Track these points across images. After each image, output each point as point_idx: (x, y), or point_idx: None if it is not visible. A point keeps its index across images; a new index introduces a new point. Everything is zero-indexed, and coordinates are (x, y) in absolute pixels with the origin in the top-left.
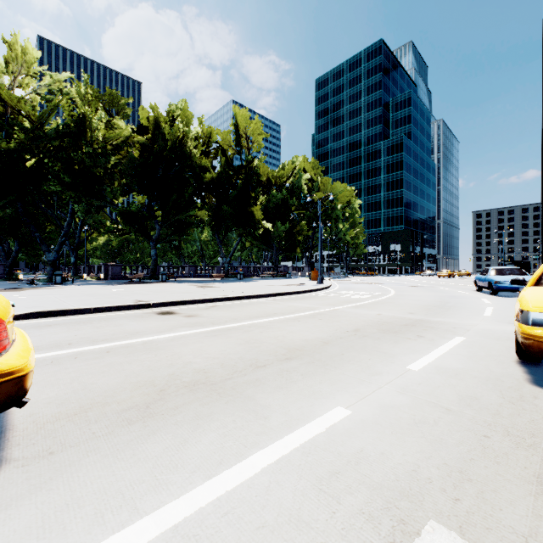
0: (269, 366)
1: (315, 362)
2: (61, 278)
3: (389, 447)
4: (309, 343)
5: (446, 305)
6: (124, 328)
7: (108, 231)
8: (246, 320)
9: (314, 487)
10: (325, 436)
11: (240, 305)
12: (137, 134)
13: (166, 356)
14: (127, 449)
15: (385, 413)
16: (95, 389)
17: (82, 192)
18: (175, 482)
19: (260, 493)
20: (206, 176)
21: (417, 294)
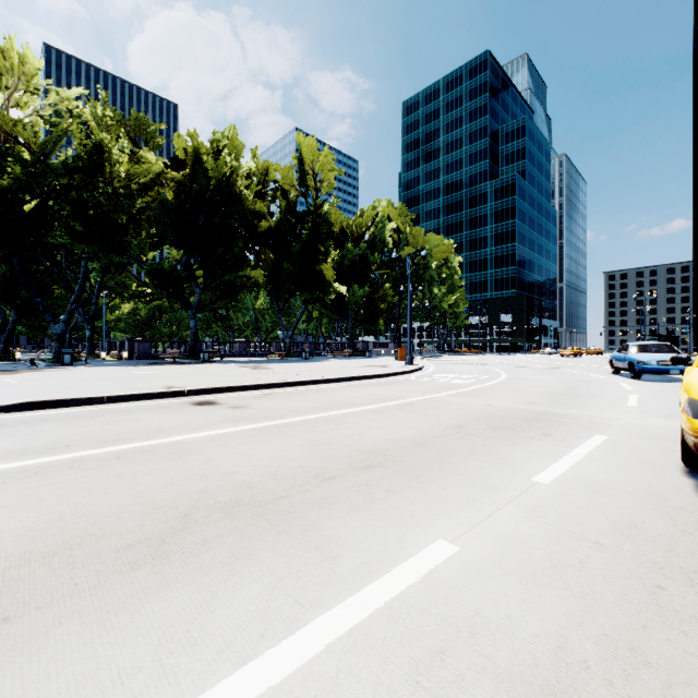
0: (341, 479)
1: (404, 472)
2: (71, 357)
3: (519, 606)
4: (396, 444)
5: (576, 392)
6: (145, 424)
7: (133, 296)
8: (311, 412)
9: (407, 678)
10: (422, 588)
11: (304, 392)
12: (170, 170)
13: (198, 464)
14: (123, 611)
15: (508, 550)
16: (91, 513)
17: (99, 244)
18: (189, 670)
19: (321, 690)
20: (261, 225)
21: (537, 378)
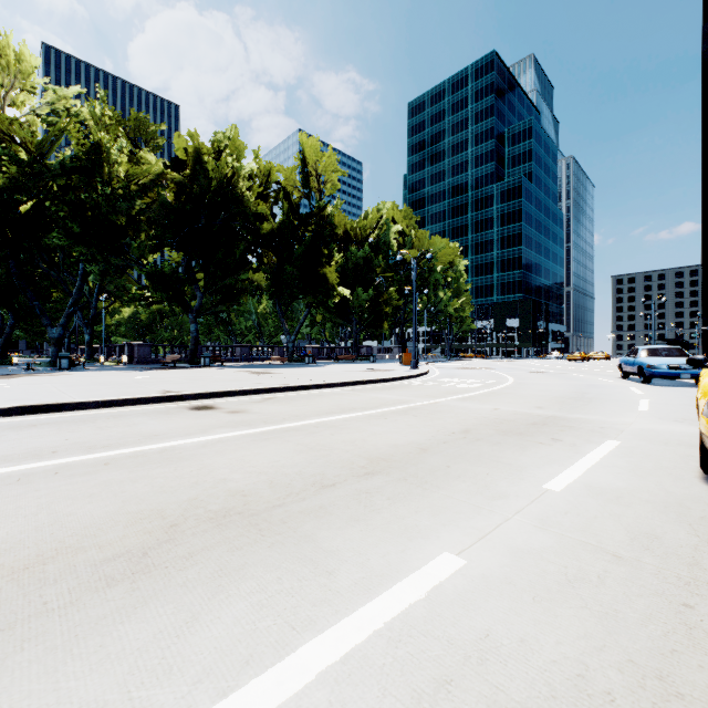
0: (340, 486)
1: (408, 479)
2: (68, 362)
3: (533, 628)
4: (399, 450)
5: (585, 396)
6: (138, 429)
7: (132, 299)
8: (312, 417)
9: None
10: (425, 607)
11: (306, 396)
12: (171, 170)
13: (191, 471)
14: (93, 634)
15: (519, 564)
16: (70, 523)
17: (97, 246)
18: (161, 705)
19: None
20: (264, 227)
21: (544, 383)
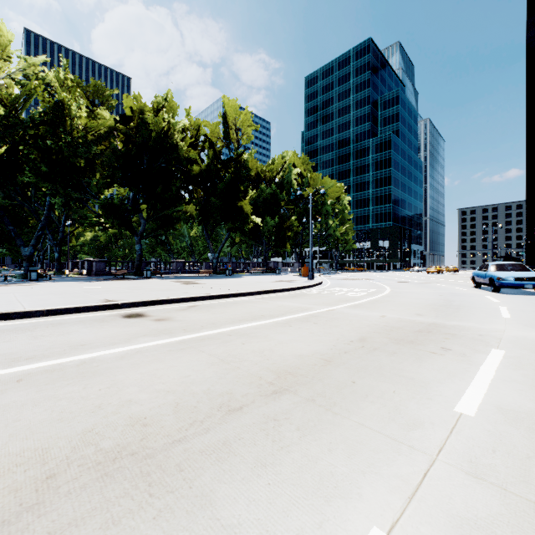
0: (247, 410)
1: (316, 400)
2: (37, 274)
3: None
4: (305, 361)
5: (452, 303)
6: (69, 338)
7: (89, 224)
8: (227, 325)
9: None
10: None
11: (223, 304)
12: (120, 124)
13: (99, 389)
14: None
15: None
16: None
17: (61, 183)
18: None
19: None
20: (193, 169)
21: (415, 291)
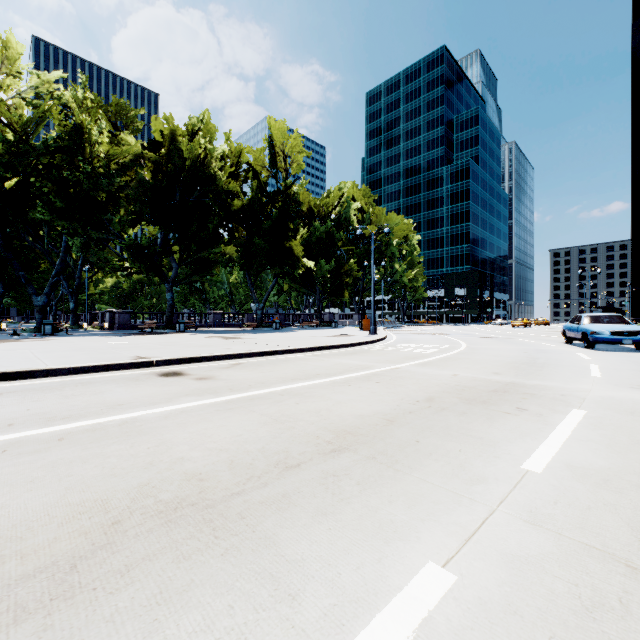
0: (305, 467)
1: (377, 457)
2: (51, 328)
3: None
4: (365, 421)
5: (537, 361)
6: (104, 398)
7: (112, 269)
8: (278, 384)
9: None
10: None
11: (272, 362)
12: (148, 151)
13: (148, 447)
14: None
15: (520, 580)
16: None
17: (79, 221)
18: None
19: None
20: (234, 204)
21: (495, 348)
